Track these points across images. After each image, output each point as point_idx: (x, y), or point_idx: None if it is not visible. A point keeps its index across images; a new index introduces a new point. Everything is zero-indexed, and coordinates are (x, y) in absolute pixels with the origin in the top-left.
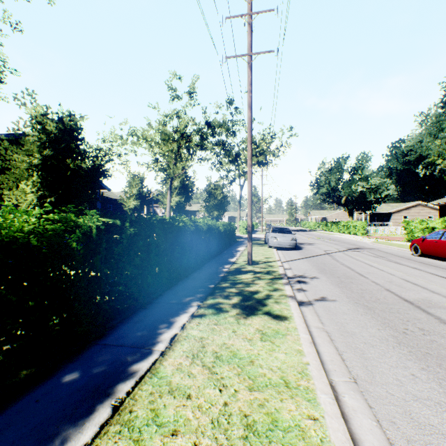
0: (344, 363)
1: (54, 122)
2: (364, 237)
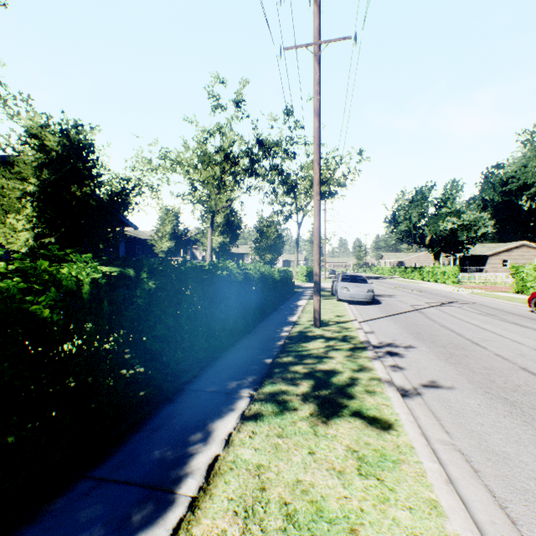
0: (518, 531)
1: (55, 135)
2: (457, 287)
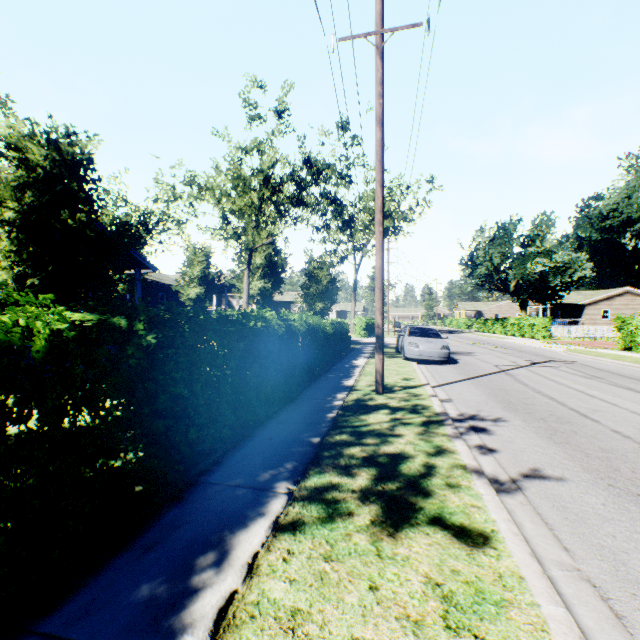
0: None
1: (39, 146)
2: (549, 343)
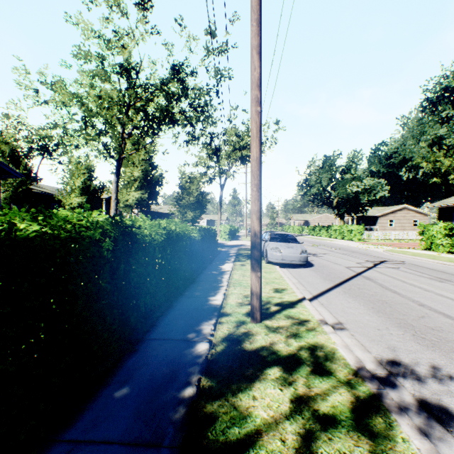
0: None
1: None
2: (366, 244)
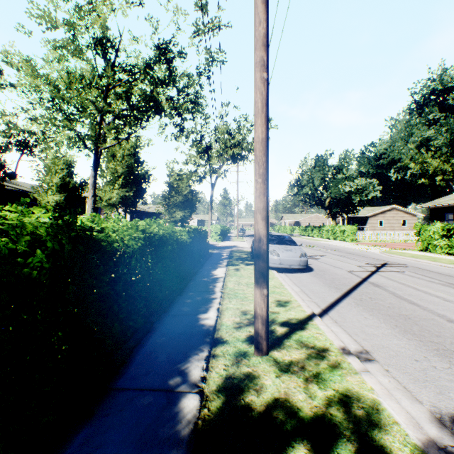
0: None
1: None
2: (360, 245)
